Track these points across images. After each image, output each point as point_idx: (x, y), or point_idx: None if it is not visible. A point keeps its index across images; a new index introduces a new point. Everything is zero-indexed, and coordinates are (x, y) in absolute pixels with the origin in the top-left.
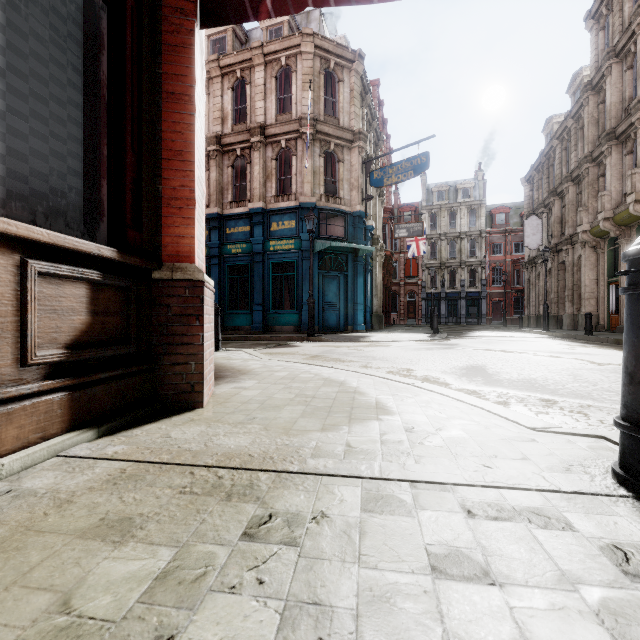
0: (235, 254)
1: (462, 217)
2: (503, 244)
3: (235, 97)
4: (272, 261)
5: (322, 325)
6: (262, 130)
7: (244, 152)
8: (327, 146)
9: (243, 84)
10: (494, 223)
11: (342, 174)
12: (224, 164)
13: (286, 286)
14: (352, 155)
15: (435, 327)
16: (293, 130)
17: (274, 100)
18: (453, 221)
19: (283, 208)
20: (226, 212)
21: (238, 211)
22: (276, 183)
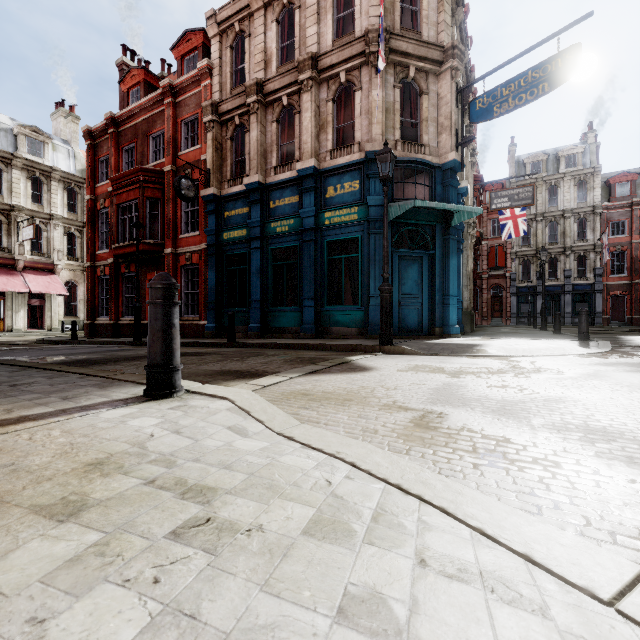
0: (280, 233)
1: (566, 191)
2: (627, 221)
3: (281, 33)
4: (327, 239)
5: (397, 326)
6: (314, 62)
7: (291, 99)
8: (404, 72)
9: (292, 21)
10: (613, 195)
11: (426, 111)
12: (267, 120)
13: (346, 275)
14: (441, 83)
15: (583, 330)
16: (356, 53)
17: (330, 21)
18: (553, 197)
19: (342, 165)
20: (269, 180)
21: (284, 177)
22: (333, 133)
